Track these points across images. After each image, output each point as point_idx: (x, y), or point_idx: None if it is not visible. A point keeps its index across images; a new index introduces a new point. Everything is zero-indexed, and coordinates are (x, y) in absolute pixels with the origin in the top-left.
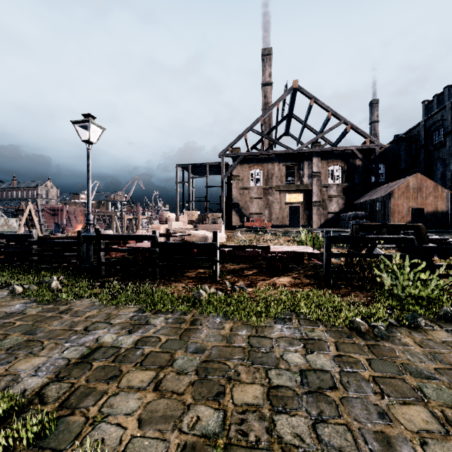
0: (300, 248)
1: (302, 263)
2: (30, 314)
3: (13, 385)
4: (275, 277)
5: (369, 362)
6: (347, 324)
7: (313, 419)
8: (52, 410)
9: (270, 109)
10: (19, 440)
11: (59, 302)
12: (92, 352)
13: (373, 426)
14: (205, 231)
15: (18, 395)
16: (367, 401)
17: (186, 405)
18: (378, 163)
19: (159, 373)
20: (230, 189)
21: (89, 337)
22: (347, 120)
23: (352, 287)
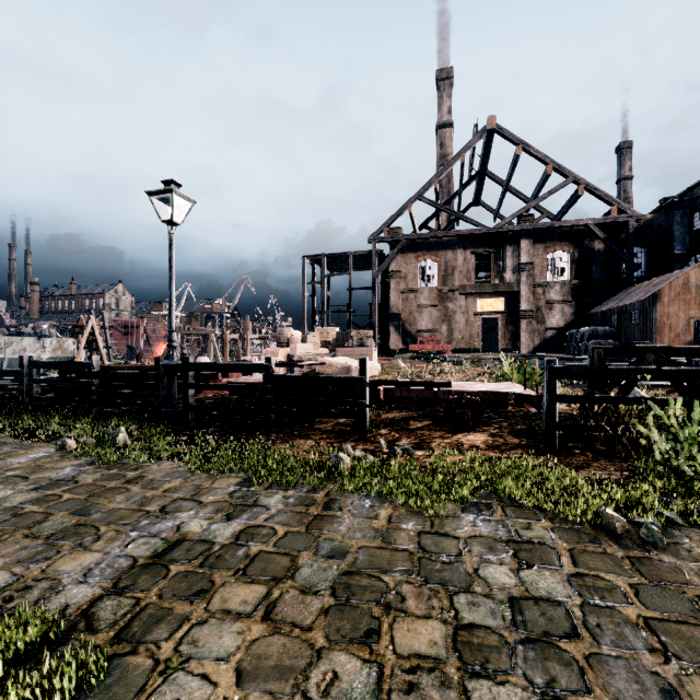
0: (502, 386)
1: (505, 410)
2: (84, 483)
3: (49, 597)
4: (461, 434)
5: (634, 590)
6: (589, 518)
7: (539, 694)
8: (104, 643)
9: (449, 164)
10: (51, 691)
11: (127, 466)
12: (169, 548)
13: None
14: (348, 358)
15: (55, 614)
16: (638, 665)
17: (314, 650)
18: (634, 246)
19: (272, 590)
20: (386, 293)
21: (167, 524)
22: (578, 177)
23: (594, 452)
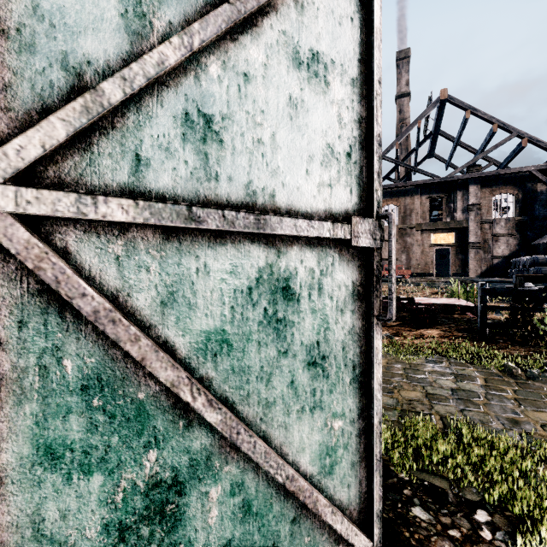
0: (451, 300)
1: (453, 317)
2: None
3: None
4: (422, 329)
5: (514, 391)
6: (498, 367)
7: (461, 409)
8: None
9: (408, 129)
10: None
11: None
12: None
13: (507, 416)
14: None
15: None
16: (505, 407)
17: None
18: None
19: None
20: None
21: None
22: (521, 132)
23: (513, 342)
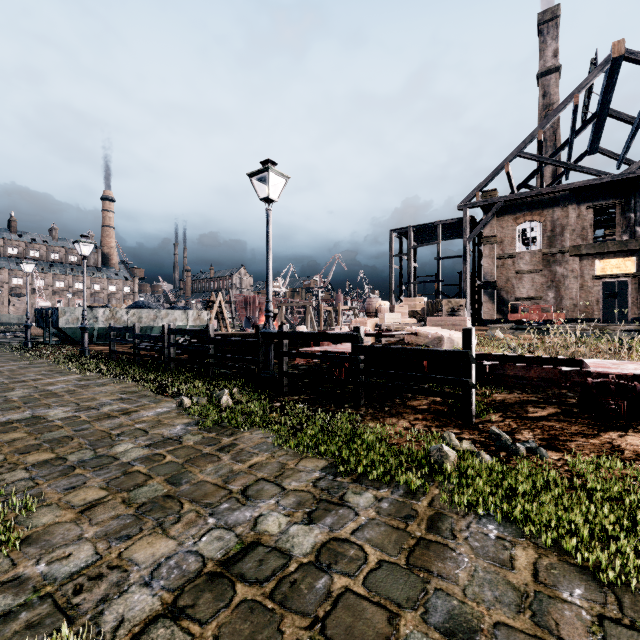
0: None
1: None
2: (186, 445)
3: (111, 600)
4: (613, 432)
5: None
6: None
7: None
8: None
9: (558, 110)
10: None
11: (224, 429)
12: (241, 554)
13: None
14: (438, 328)
15: None
16: None
17: None
18: None
19: None
20: (478, 260)
21: (245, 513)
22: None
23: None
